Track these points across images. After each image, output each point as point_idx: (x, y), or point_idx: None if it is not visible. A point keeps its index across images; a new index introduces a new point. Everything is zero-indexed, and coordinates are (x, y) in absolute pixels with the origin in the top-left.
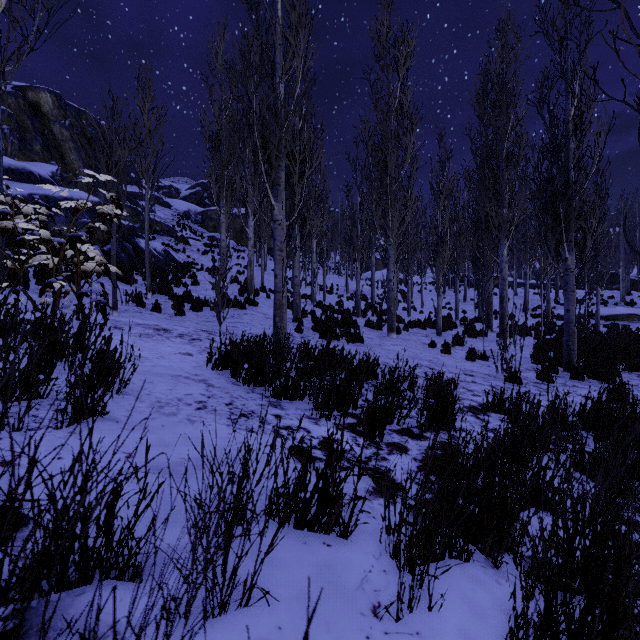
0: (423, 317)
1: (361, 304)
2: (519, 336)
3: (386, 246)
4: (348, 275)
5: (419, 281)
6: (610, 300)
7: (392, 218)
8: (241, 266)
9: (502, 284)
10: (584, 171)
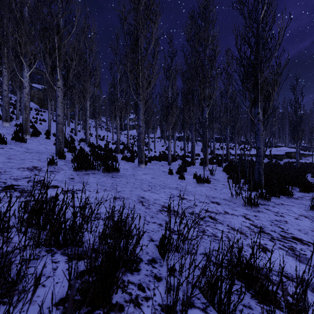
0: (157, 154)
1: (121, 146)
2: (209, 164)
3: (137, 101)
4: (114, 132)
5: (151, 136)
6: (234, 147)
7: (142, 81)
8: (37, 119)
9: (205, 134)
10: (266, 57)
